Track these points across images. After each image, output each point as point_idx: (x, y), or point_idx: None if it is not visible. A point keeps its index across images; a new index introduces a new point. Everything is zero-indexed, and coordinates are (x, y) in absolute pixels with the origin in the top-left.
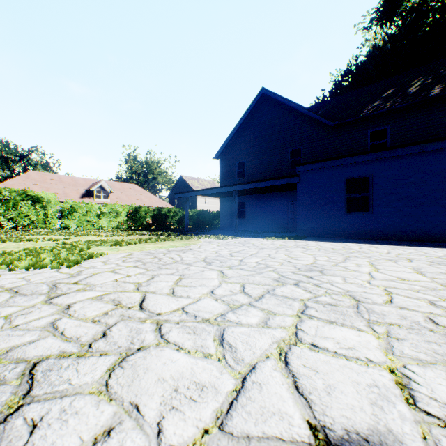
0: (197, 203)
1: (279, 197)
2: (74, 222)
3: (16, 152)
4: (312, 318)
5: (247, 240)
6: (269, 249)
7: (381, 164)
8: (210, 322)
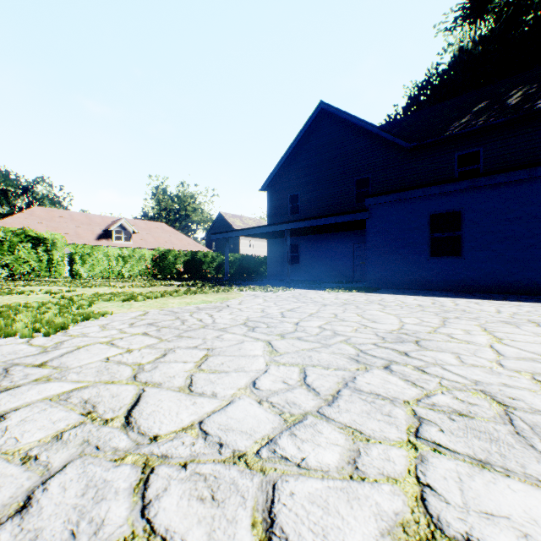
0: (240, 247)
1: (342, 238)
2: (86, 270)
3: (17, 184)
4: (441, 452)
5: (303, 292)
6: (334, 306)
7: (476, 195)
8: (246, 462)
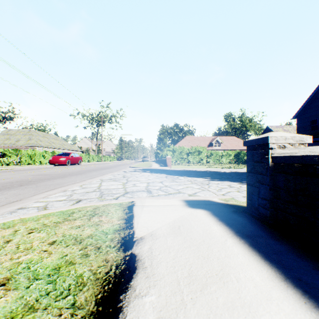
0: None
1: None
2: (211, 160)
3: (179, 128)
4: None
5: None
6: None
7: None
8: None
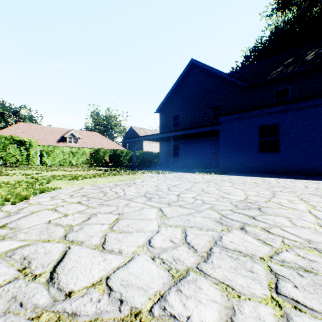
0: (143, 146)
1: (204, 141)
2: (50, 160)
3: (10, 109)
4: (301, 310)
5: (181, 174)
6: (201, 183)
7: (288, 114)
8: (141, 321)
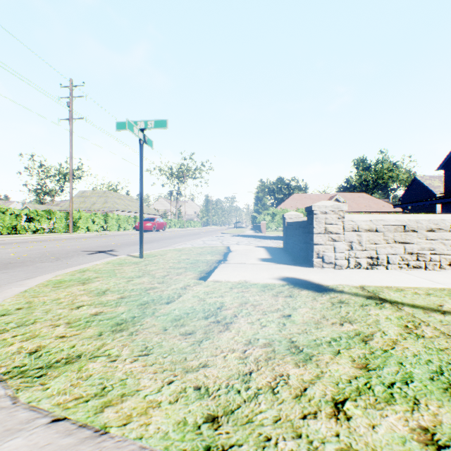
0: (436, 205)
1: None
2: None
3: (284, 183)
4: None
5: None
6: None
7: None
8: None
